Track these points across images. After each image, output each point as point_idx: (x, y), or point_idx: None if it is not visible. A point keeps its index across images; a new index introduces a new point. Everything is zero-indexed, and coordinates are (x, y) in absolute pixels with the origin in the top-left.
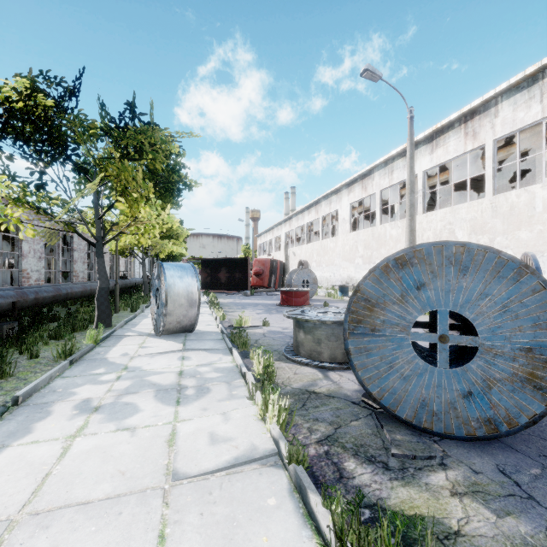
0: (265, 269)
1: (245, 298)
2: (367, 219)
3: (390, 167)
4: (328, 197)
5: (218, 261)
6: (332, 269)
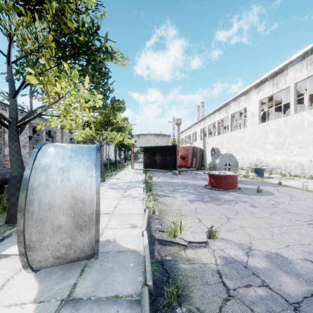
0: (188, 154)
1: (174, 177)
2: (262, 117)
3: (308, 59)
4: (237, 99)
5: (154, 148)
6: (240, 154)
